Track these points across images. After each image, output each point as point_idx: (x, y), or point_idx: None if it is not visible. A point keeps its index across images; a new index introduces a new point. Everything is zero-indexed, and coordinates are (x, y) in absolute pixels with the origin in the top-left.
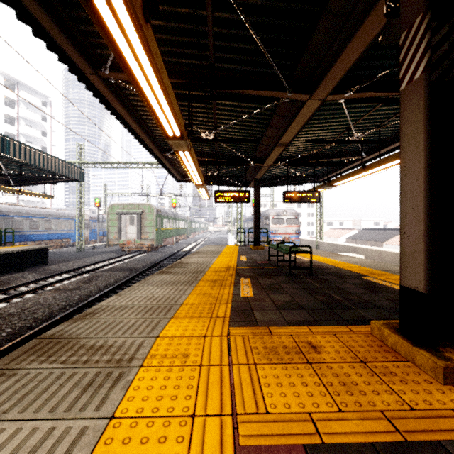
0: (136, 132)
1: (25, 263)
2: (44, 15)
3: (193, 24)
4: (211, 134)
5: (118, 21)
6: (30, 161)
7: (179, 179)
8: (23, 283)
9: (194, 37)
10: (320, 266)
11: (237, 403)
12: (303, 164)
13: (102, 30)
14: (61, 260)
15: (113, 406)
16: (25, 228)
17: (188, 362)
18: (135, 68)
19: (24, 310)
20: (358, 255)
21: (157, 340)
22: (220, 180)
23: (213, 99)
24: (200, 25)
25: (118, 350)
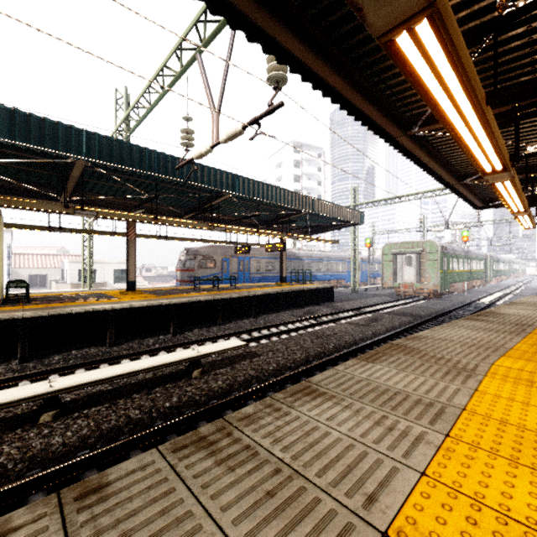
0: (431, 168)
1: (320, 299)
2: (377, 114)
3: (525, 49)
4: None
5: (460, 115)
6: (327, 214)
7: (478, 206)
8: (323, 314)
9: (525, 59)
10: None
11: None
12: None
13: (447, 128)
14: (342, 299)
15: (473, 386)
16: (312, 269)
17: (534, 385)
18: (467, 136)
19: (335, 334)
20: None
21: (492, 366)
22: None
23: None
24: (536, 45)
25: (457, 363)
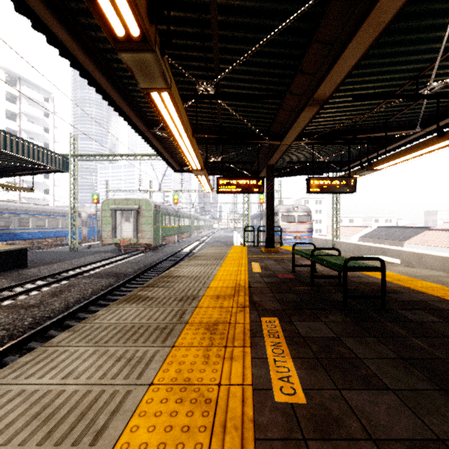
0: (104, 88)
1: None
2: None
3: None
4: (211, 86)
5: None
6: None
7: (176, 169)
8: None
9: None
10: (379, 285)
11: None
12: (334, 141)
13: None
14: (46, 262)
15: None
16: (13, 225)
17: None
18: None
19: None
20: (392, 258)
21: None
22: (225, 169)
23: None
24: None
25: None
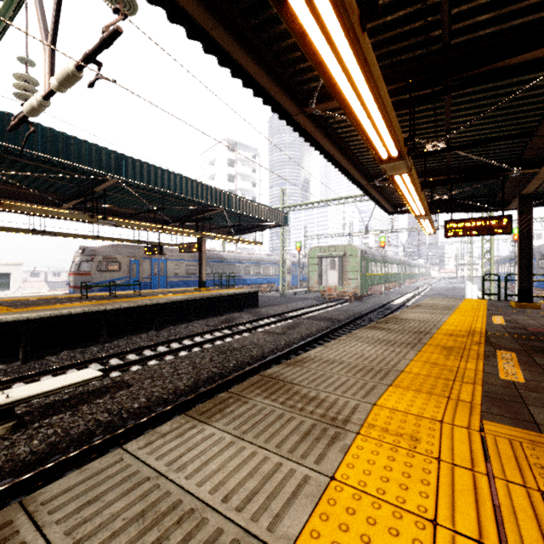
0: (340, 163)
1: (242, 305)
2: (261, 73)
3: (417, 3)
4: (441, 142)
5: (332, 46)
6: (246, 212)
7: (390, 211)
8: (241, 322)
9: (418, 19)
10: None
11: (509, 538)
12: None
13: (316, 64)
14: (268, 304)
15: (332, 465)
16: (241, 273)
17: (419, 448)
18: (347, 90)
19: (243, 347)
20: None
21: (373, 408)
22: (454, 205)
23: (446, 93)
24: None
25: (330, 406)
